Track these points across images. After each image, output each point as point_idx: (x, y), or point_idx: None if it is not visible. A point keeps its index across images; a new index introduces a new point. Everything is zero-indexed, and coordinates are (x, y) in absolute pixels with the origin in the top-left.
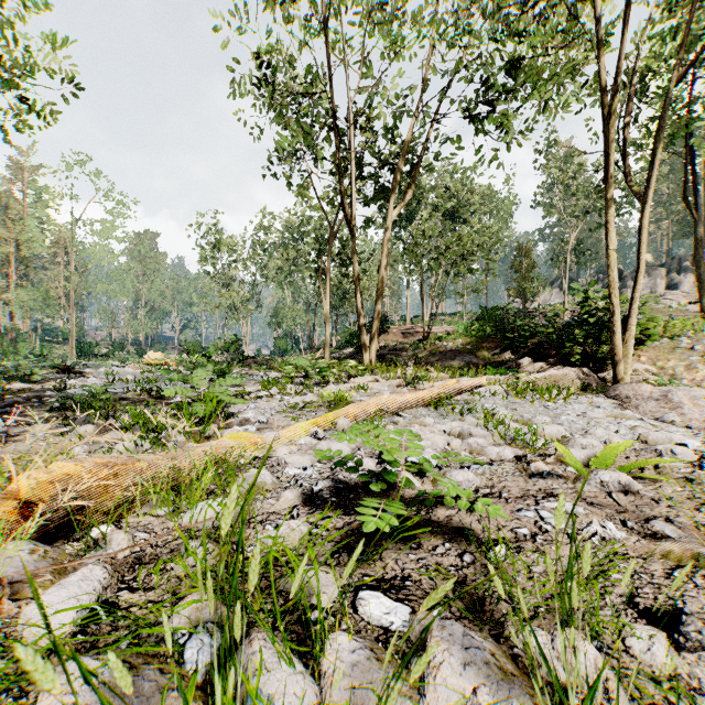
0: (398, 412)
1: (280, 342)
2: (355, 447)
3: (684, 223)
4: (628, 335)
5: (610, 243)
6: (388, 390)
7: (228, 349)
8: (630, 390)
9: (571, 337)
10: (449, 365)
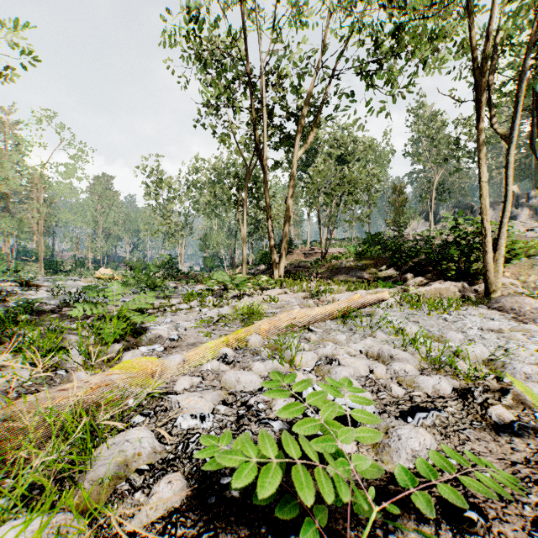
0: (308, 326)
1: (208, 260)
2: (267, 375)
3: (519, 169)
4: (498, 254)
5: (484, 176)
6: (295, 302)
7: (165, 266)
8: (513, 302)
9: (445, 256)
10: (344, 279)
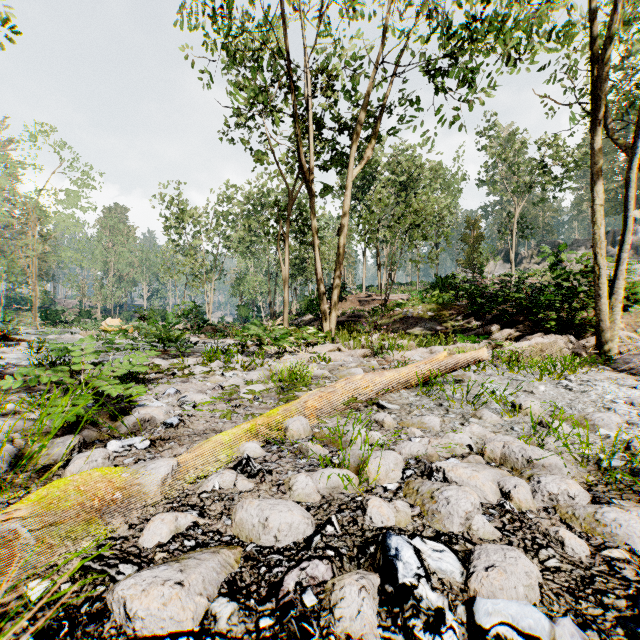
0: (376, 399)
1: (242, 309)
2: (319, 501)
3: (616, 201)
4: (614, 299)
5: (595, 198)
6: (353, 361)
7: (187, 316)
8: None
9: (539, 303)
10: (411, 331)
